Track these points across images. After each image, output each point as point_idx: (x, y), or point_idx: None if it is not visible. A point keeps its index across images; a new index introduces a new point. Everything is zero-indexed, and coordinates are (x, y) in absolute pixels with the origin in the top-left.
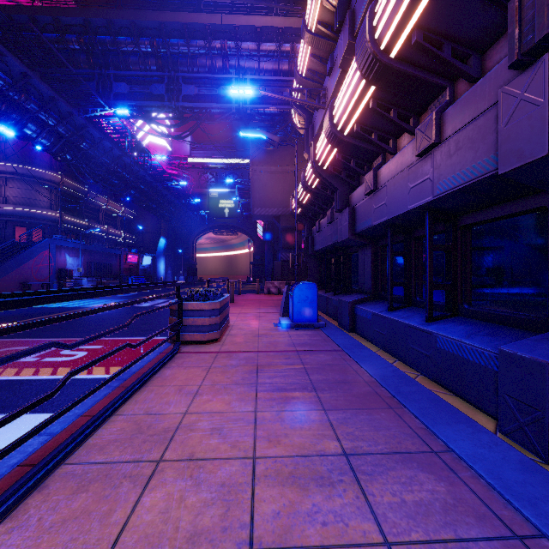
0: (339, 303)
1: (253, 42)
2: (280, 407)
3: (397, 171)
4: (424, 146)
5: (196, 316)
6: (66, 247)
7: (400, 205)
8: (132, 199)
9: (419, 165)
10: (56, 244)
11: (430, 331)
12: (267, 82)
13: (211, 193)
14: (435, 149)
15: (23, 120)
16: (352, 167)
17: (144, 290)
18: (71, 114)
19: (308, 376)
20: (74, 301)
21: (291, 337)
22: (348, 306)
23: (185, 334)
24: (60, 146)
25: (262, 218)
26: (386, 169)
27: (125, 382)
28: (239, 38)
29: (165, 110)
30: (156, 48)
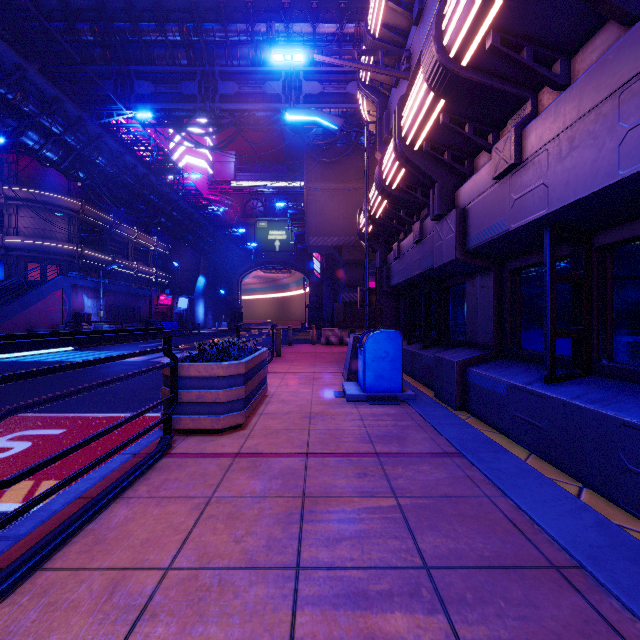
0: (436, 362)
1: (307, 23)
2: None
3: (582, 108)
4: None
5: (204, 388)
6: (84, 287)
7: (589, 176)
8: (163, 229)
9: None
10: (71, 282)
11: None
12: (325, 75)
13: (259, 223)
14: None
15: (21, 127)
16: (468, 136)
17: (41, 348)
18: (81, 120)
19: (412, 537)
20: (81, 353)
21: (363, 420)
22: (456, 369)
23: (185, 417)
24: (71, 161)
25: (320, 249)
26: (547, 117)
27: (10, 549)
28: (290, 18)
29: (197, 114)
30: (186, 35)
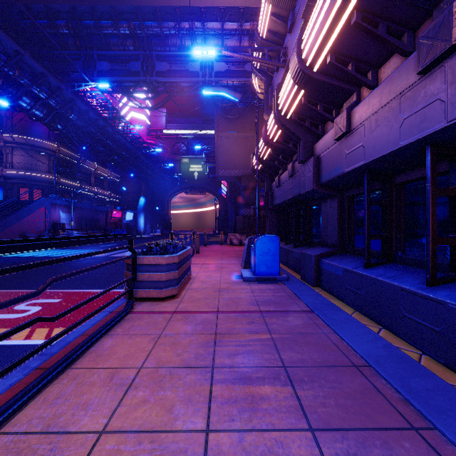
0: (301, 256)
1: (217, 22)
2: (243, 419)
3: (382, 103)
4: (434, 54)
5: (153, 271)
6: (60, 204)
7: (385, 143)
8: (116, 164)
9: (419, 86)
10: (51, 201)
11: (440, 300)
12: (229, 58)
13: (183, 159)
14: (451, 57)
15: (18, 94)
16: (320, 112)
17: (69, 245)
18: (60, 88)
19: (278, 353)
20: (60, 251)
21: (253, 293)
22: (313, 260)
23: (141, 290)
24: (52, 117)
25: (226, 179)
26: (364, 105)
27: (49, 359)
28: (205, 19)
29: (141, 84)
30: (133, 30)
